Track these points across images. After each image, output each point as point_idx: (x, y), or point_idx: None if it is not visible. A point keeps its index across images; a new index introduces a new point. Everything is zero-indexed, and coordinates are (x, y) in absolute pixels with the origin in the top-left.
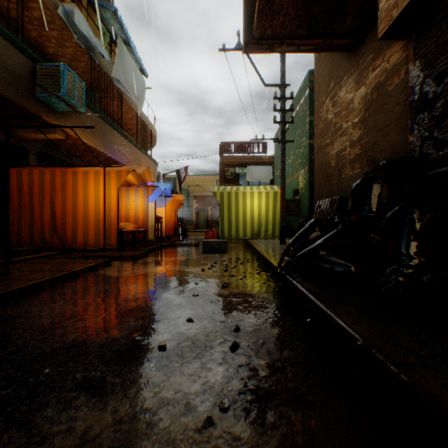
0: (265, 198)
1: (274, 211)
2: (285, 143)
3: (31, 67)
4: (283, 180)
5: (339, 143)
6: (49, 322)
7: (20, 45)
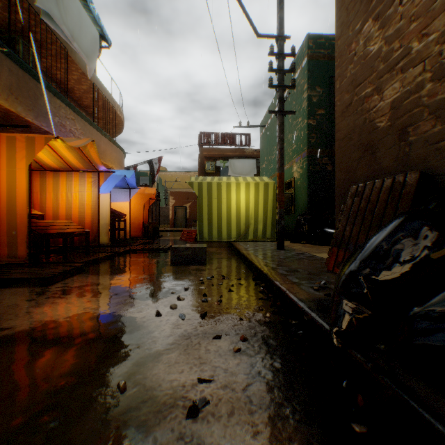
0: (254, 190)
1: (265, 206)
2: (284, 115)
3: None
4: (281, 165)
5: (399, 83)
6: None
7: None
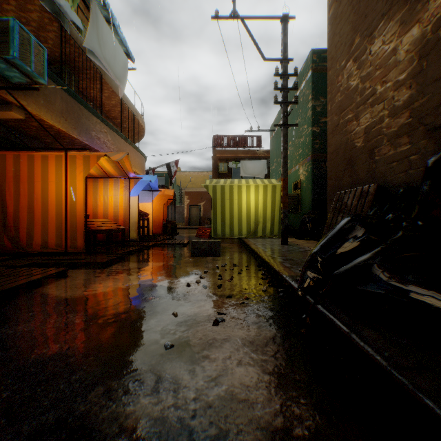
0: (263, 192)
1: (273, 206)
2: (288, 128)
3: None
4: (285, 171)
5: (369, 114)
6: None
7: None
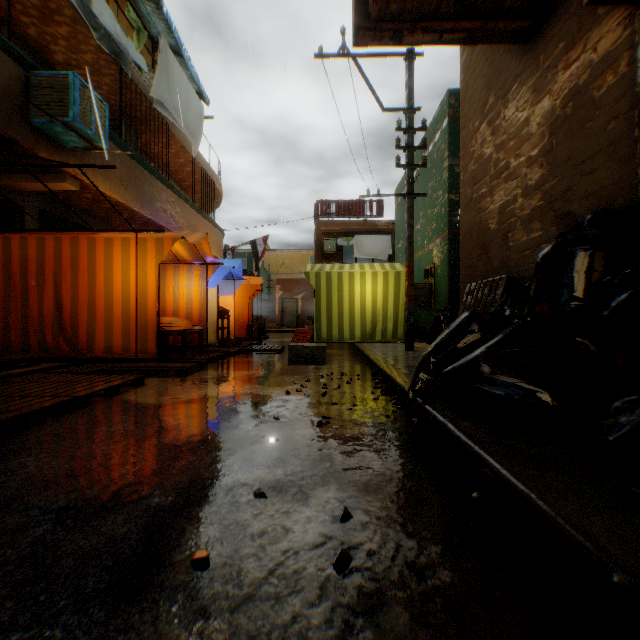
0: (383, 281)
1: (396, 300)
2: (413, 198)
3: (23, 77)
4: (410, 254)
5: (503, 191)
6: (5, 497)
7: (4, 41)
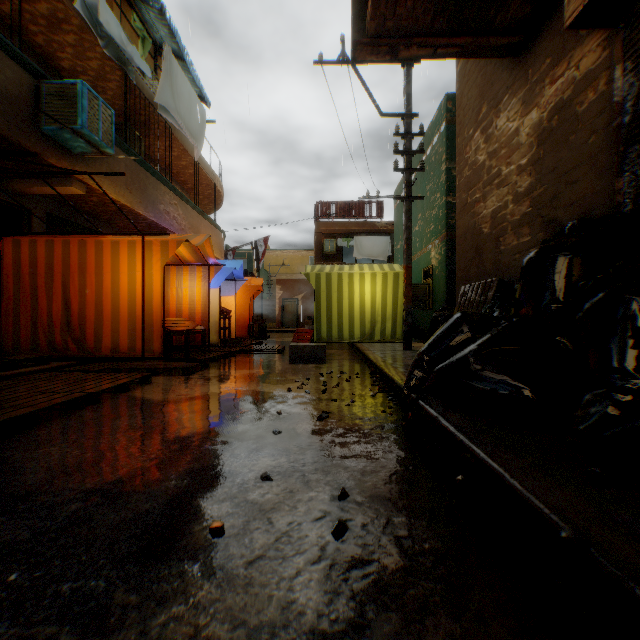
0: (382, 282)
1: (395, 301)
2: (411, 201)
3: (34, 86)
4: (408, 256)
5: (495, 197)
6: (37, 480)
7: (16, 52)
